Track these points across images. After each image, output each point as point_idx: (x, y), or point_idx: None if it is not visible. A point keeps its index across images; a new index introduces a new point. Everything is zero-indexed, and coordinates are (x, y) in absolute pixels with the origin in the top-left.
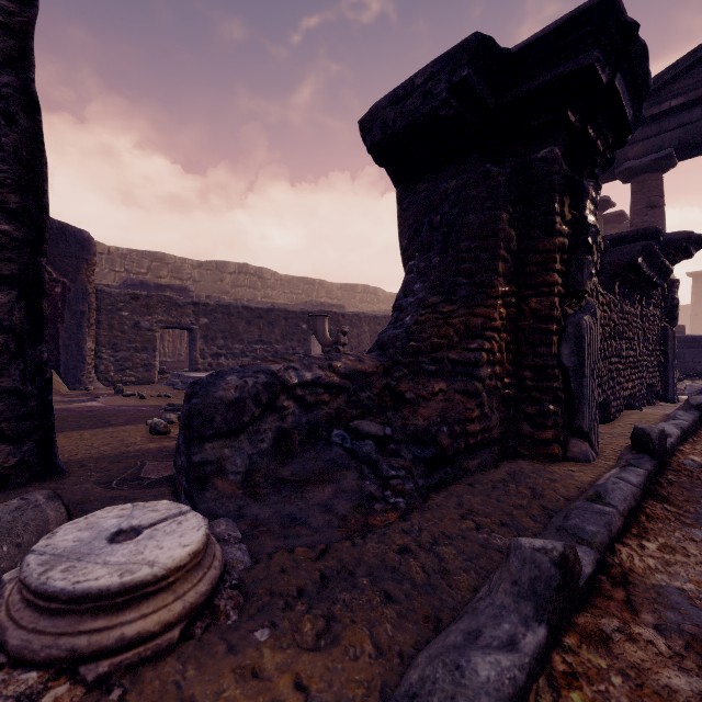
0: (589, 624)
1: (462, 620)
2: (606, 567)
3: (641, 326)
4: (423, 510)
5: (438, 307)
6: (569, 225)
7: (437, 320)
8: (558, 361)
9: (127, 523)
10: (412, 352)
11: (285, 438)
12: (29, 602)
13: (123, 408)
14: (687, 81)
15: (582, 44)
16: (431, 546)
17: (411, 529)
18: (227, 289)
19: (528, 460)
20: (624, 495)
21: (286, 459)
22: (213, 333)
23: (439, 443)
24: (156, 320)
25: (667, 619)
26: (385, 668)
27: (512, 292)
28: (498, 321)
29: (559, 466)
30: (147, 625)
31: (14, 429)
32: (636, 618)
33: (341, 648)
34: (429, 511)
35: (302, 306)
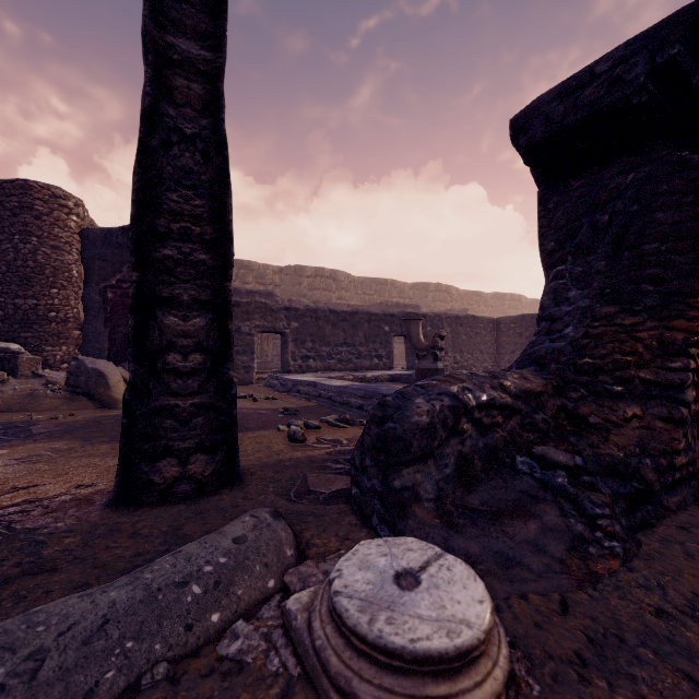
0: None
1: None
2: None
3: None
4: (645, 558)
5: (614, 319)
6: None
7: (616, 334)
8: None
9: (397, 564)
10: (589, 370)
11: (466, 463)
12: (362, 653)
13: (245, 411)
14: None
15: None
16: (693, 612)
17: (649, 583)
18: (305, 292)
19: None
20: None
21: (470, 485)
22: (302, 337)
23: (643, 478)
24: (254, 325)
25: None
26: None
27: None
28: None
29: None
30: (484, 696)
31: (209, 440)
32: None
33: None
34: (654, 561)
35: (377, 307)
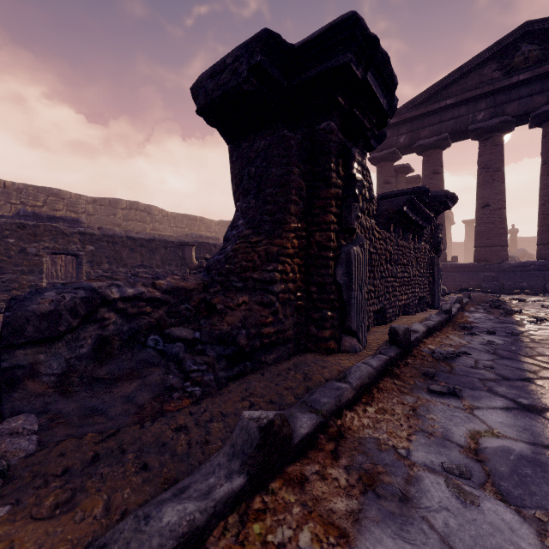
0: (295, 471)
1: (185, 479)
2: (325, 428)
3: (414, 255)
4: (216, 396)
5: (249, 238)
6: (343, 180)
7: (247, 248)
8: (334, 279)
9: None
10: (226, 273)
11: (106, 343)
12: None
13: None
14: (456, 88)
15: (341, 47)
16: (205, 423)
17: (197, 411)
18: (119, 222)
19: (314, 353)
20: (362, 375)
21: (105, 361)
22: (98, 259)
23: (238, 343)
24: (43, 247)
25: (356, 461)
26: (103, 526)
27: (303, 228)
28: (291, 250)
29: (334, 357)
30: None
31: None
32: (335, 462)
33: (72, 514)
34: (219, 396)
35: (184, 238)
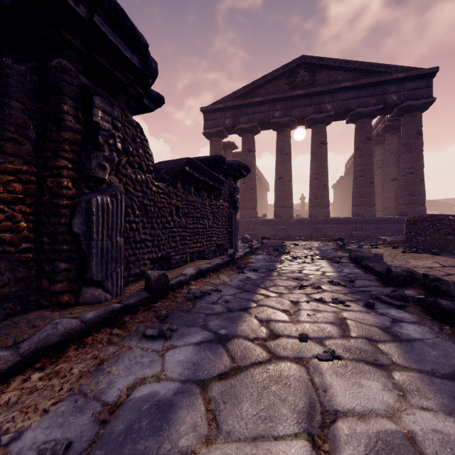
0: None
1: None
2: None
3: (210, 210)
4: None
5: None
6: (84, 126)
7: None
8: (70, 229)
9: None
10: None
11: None
12: None
13: None
14: (263, 90)
15: None
16: None
17: None
18: None
19: (46, 309)
20: (51, 333)
21: None
22: None
23: None
24: None
25: None
26: None
27: (33, 171)
28: (6, 194)
29: (66, 311)
30: None
31: None
32: None
33: None
34: None
35: None
